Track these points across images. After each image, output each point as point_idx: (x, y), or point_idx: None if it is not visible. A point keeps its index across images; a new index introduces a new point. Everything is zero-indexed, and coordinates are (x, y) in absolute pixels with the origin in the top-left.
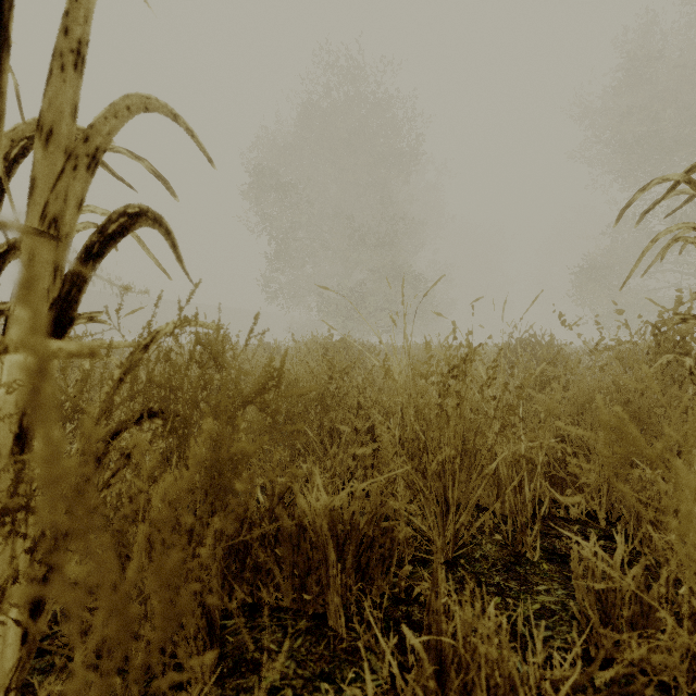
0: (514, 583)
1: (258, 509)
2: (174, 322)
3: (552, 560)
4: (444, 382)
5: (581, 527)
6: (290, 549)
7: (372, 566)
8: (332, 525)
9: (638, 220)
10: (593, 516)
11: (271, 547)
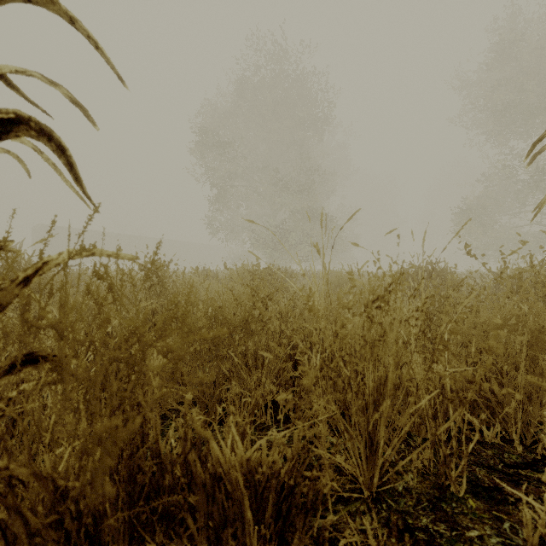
0: (444, 527)
1: (170, 454)
2: (71, 251)
3: (478, 495)
4: (368, 313)
5: (497, 452)
6: (205, 499)
7: (293, 513)
8: (249, 476)
9: (530, 161)
10: (506, 438)
11: (184, 495)
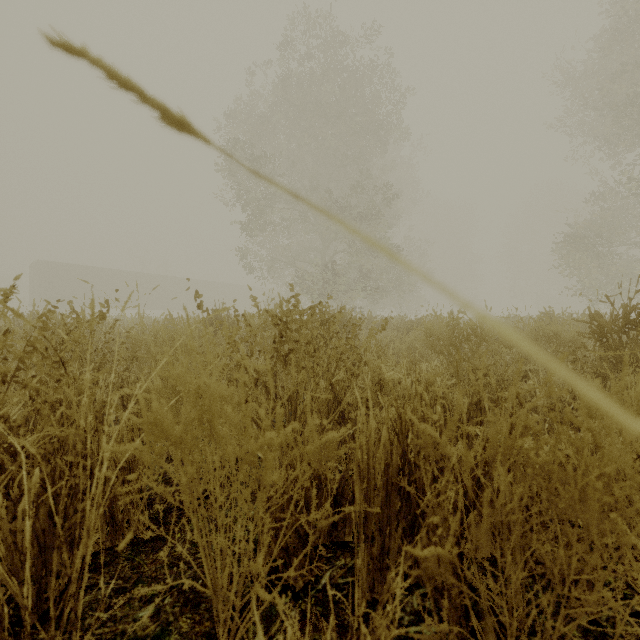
0: None
1: None
2: None
3: None
4: None
5: None
6: None
7: None
8: None
9: None
10: None
11: None
